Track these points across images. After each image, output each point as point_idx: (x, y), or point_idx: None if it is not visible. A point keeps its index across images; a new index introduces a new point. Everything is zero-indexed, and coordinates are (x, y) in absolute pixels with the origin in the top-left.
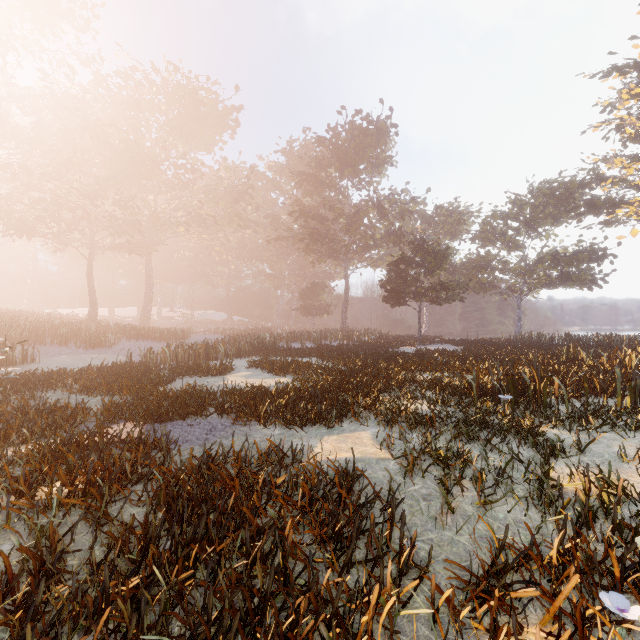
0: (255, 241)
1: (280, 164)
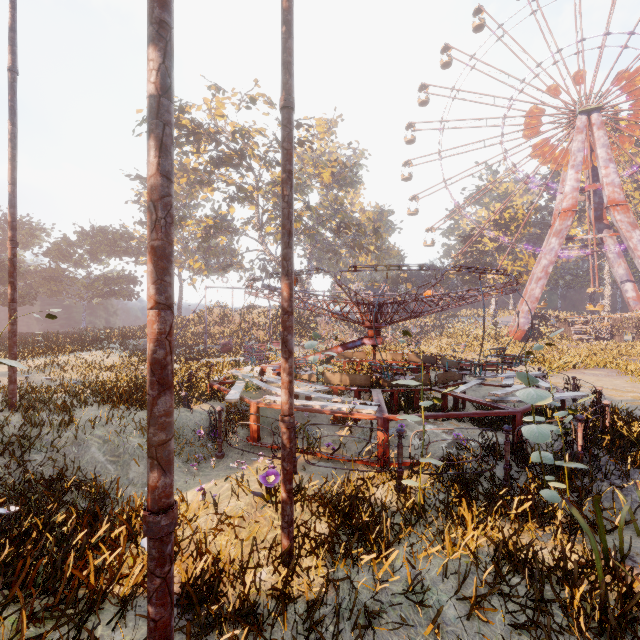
0: None
1: None
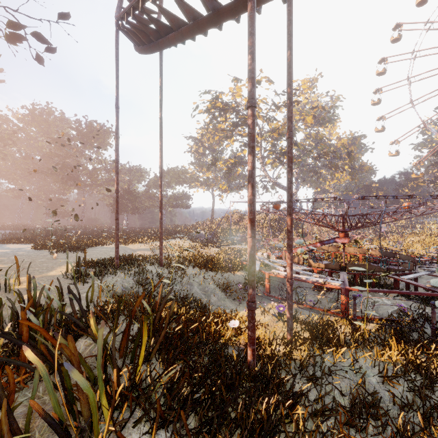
0: (4, 165)
1: (27, 118)
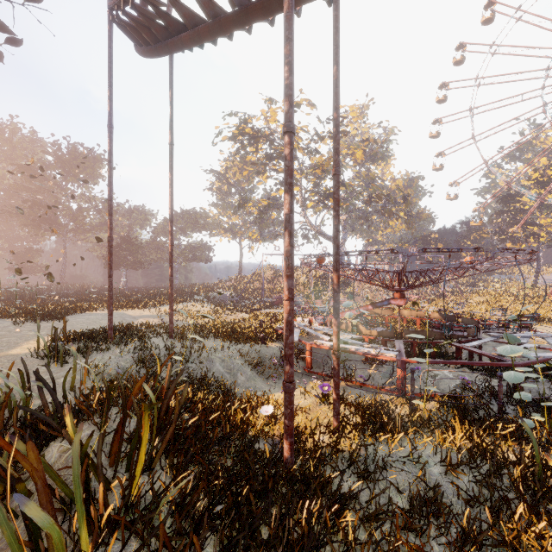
0: None
1: None
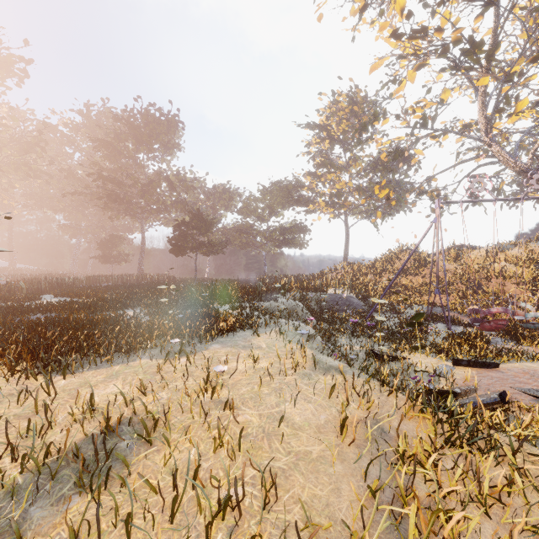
0: (47, 191)
1: (76, 123)
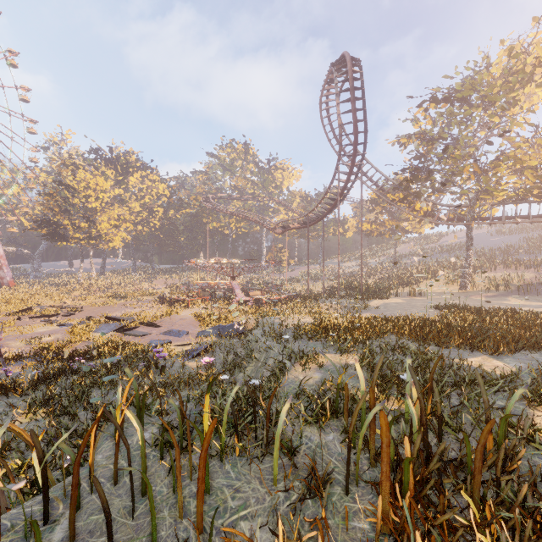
0: None
1: None
